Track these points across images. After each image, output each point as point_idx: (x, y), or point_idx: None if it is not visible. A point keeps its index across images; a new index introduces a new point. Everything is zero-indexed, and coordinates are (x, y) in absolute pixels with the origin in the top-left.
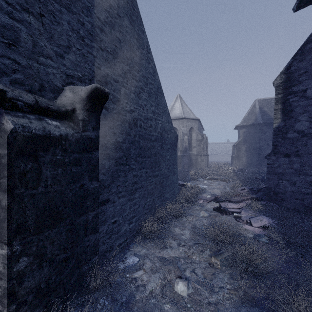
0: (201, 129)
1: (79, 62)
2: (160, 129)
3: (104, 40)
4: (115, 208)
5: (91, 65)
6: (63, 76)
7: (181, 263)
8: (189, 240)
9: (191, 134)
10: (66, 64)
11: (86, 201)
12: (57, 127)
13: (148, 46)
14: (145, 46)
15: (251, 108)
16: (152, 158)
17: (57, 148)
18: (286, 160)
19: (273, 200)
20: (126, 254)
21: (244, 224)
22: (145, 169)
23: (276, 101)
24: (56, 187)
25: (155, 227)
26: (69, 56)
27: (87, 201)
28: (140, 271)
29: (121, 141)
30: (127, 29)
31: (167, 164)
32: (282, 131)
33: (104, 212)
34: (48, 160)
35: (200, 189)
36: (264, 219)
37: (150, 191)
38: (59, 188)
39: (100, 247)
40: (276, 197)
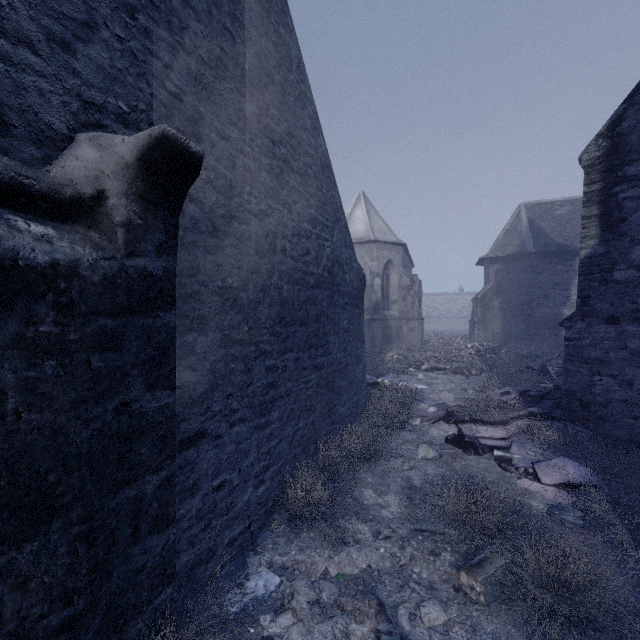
0: (408, 264)
1: (122, 72)
2: (328, 260)
3: (191, 28)
4: (221, 452)
5: (156, 85)
6: (72, 102)
7: (386, 590)
8: (400, 522)
9: (389, 275)
10: (80, 71)
11: (136, 447)
12: (45, 240)
13: (301, 65)
14: (293, 63)
15: (512, 222)
16: (310, 327)
17: (39, 301)
18: (611, 331)
19: (579, 419)
20: (249, 563)
21: (522, 479)
22: (293, 353)
23: (587, 198)
24: (36, 418)
25: (319, 490)
26: (92, 50)
27: (142, 445)
28: (284, 617)
29: (236, 285)
30: (251, 13)
31: (343, 338)
32: (602, 265)
33: (193, 464)
34: (6, 336)
35: (413, 393)
36: (569, 467)
37: (305, 404)
38: (48, 420)
39: (182, 556)
40: (587, 412)
